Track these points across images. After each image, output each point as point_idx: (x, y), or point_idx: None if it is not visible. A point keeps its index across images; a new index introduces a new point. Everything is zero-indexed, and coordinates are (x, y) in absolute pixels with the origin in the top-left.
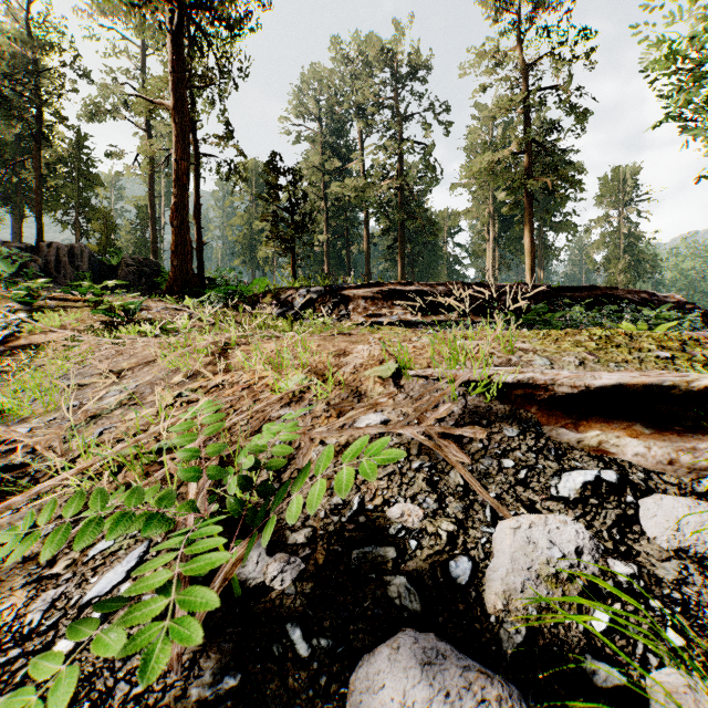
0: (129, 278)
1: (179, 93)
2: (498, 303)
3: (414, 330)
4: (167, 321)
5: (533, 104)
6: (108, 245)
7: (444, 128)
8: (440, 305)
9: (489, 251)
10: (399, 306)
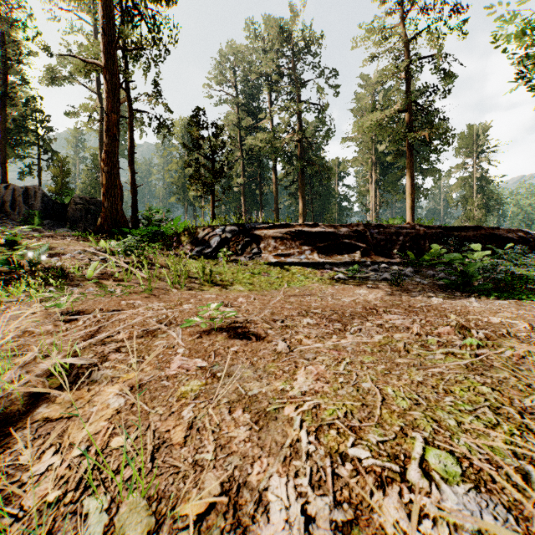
0: (77, 214)
1: (110, 53)
2: (396, 243)
3: (322, 271)
4: (71, 271)
5: (415, 70)
6: (63, 186)
7: (337, 93)
8: (344, 245)
9: (372, 191)
10: (306, 246)
